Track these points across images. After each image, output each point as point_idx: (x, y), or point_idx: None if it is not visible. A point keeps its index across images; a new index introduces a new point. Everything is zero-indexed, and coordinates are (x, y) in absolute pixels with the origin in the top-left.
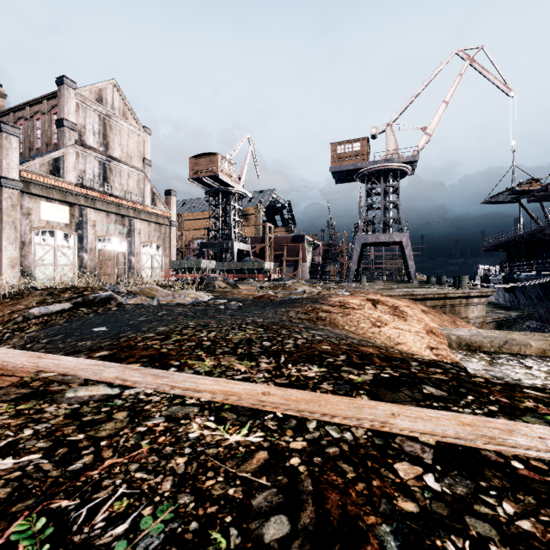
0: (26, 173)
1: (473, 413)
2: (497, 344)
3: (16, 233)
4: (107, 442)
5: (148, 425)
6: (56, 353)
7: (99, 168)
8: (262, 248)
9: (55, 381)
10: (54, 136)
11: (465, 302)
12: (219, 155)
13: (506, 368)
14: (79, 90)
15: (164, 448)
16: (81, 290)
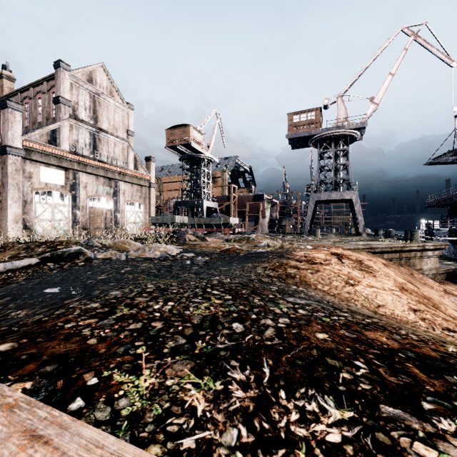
0: (27, 142)
1: None
2: None
3: (19, 193)
4: None
5: None
6: None
7: (89, 138)
8: (227, 206)
9: None
10: (52, 111)
11: (420, 255)
12: (191, 127)
13: None
14: (73, 72)
15: None
16: (55, 245)
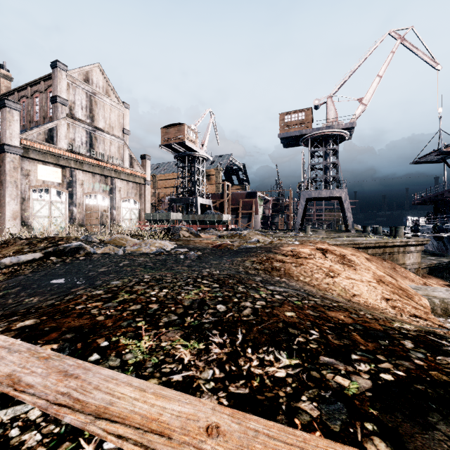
0: (25, 141)
1: None
2: None
3: (17, 190)
4: None
5: None
6: None
7: (86, 137)
8: (221, 203)
9: None
10: (49, 110)
11: (402, 250)
12: (185, 125)
13: None
14: (69, 72)
15: None
16: (56, 240)
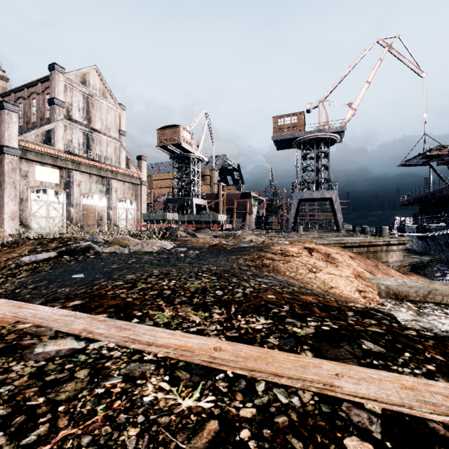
0: (23, 142)
1: (413, 374)
2: (421, 293)
3: (16, 191)
4: (65, 407)
5: (106, 386)
6: (38, 299)
7: (83, 138)
8: (216, 203)
9: (28, 334)
10: (47, 112)
11: (385, 249)
12: (181, 127)
13: (433, 318)
14: (67, 75)
15: (118, 415)
16: (65, 241)
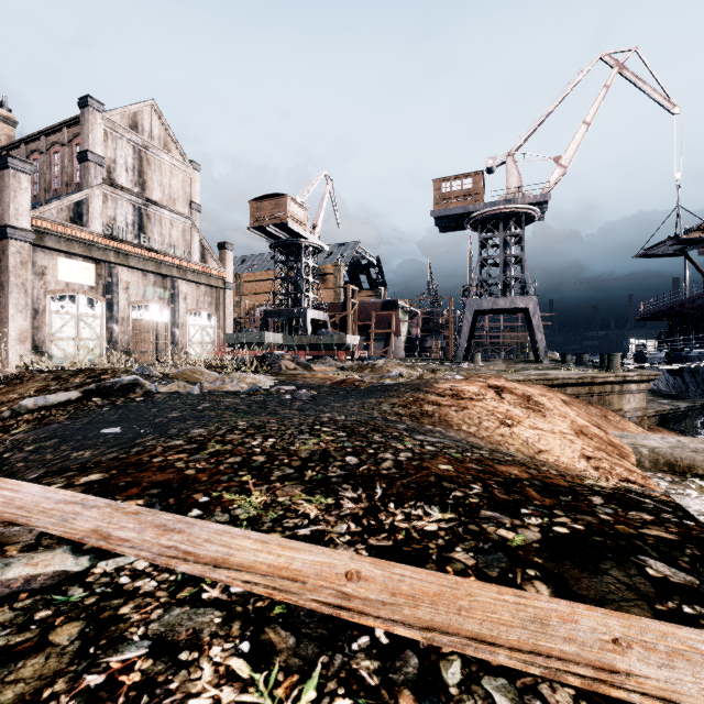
0: (39, 220)
1: None
2: None
3: (27, 298)
4: None
5: (110, 668)
6: (35, 470)
7: (133, 215)
8: (343, 318)
9: None
10: (76, 173)
11: (618, 390)
12: (288, 197)
13: None
14: (108, 114)
15: None
16: (97, 373)
